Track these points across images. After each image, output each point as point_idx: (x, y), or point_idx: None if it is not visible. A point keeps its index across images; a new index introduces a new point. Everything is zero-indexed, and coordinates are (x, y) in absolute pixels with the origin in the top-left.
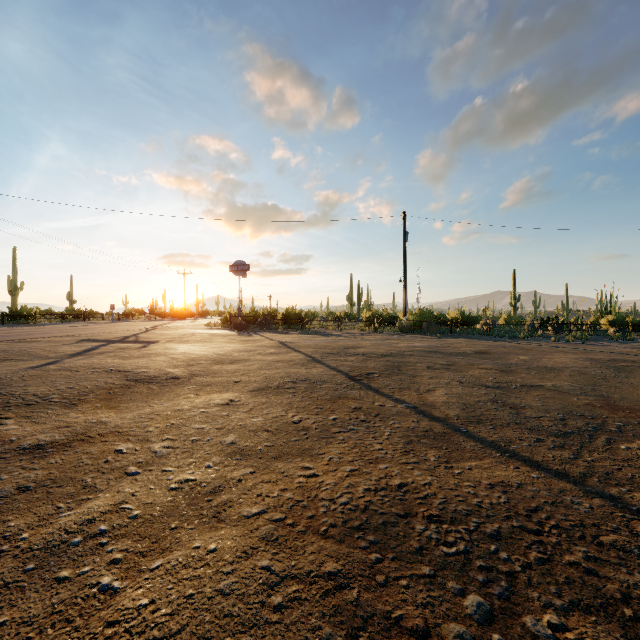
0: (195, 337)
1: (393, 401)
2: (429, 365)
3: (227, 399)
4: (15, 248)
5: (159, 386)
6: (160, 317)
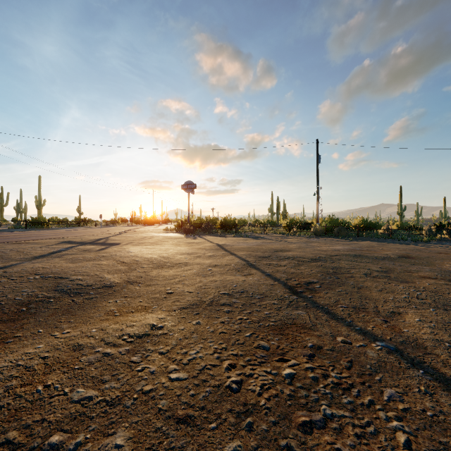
0: (151, 239)
1: (359, 334)
2: (365, 272)
3: (148, 325)
4: (40, 176)
5: (84, 299)
6: (136, 223)
